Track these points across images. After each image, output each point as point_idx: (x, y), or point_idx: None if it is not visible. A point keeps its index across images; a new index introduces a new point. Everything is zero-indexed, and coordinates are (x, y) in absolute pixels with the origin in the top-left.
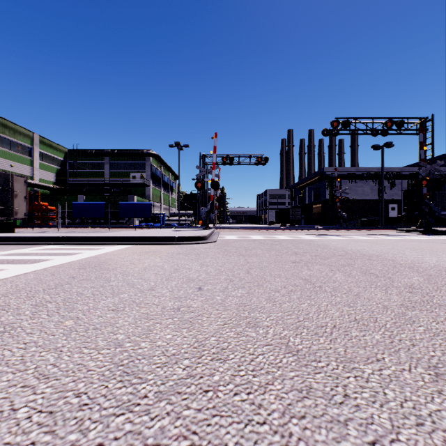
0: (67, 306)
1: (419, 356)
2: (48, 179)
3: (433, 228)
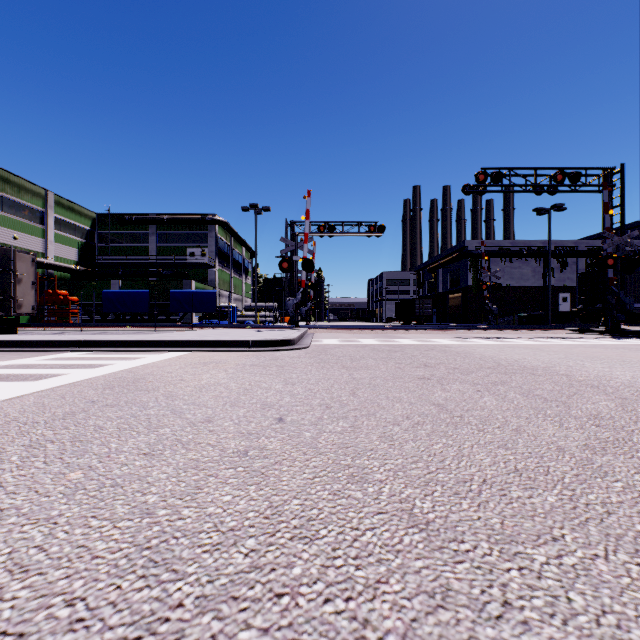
0: (77, 447)
1: (619, 532)
2: (68, 257)
3: (622, 328)
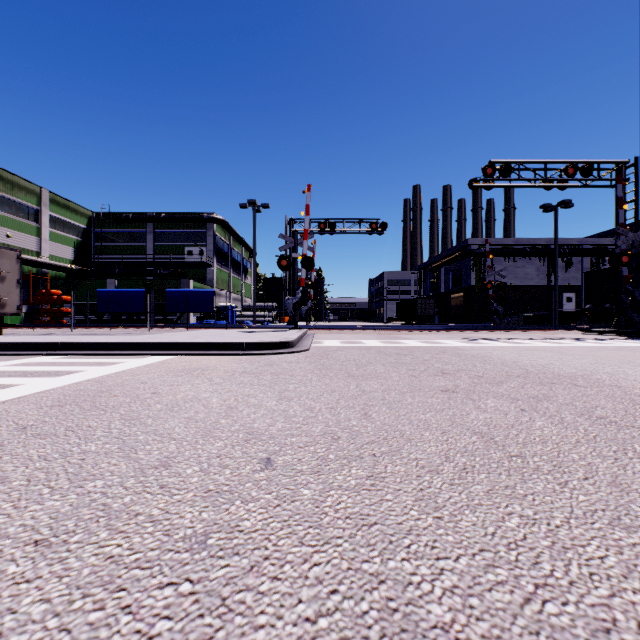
0: None
1: None
2: (63, 256)
3: (637, 329)
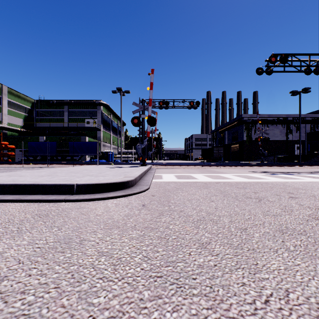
0: None
1: None
2: (16, 123)
3: None
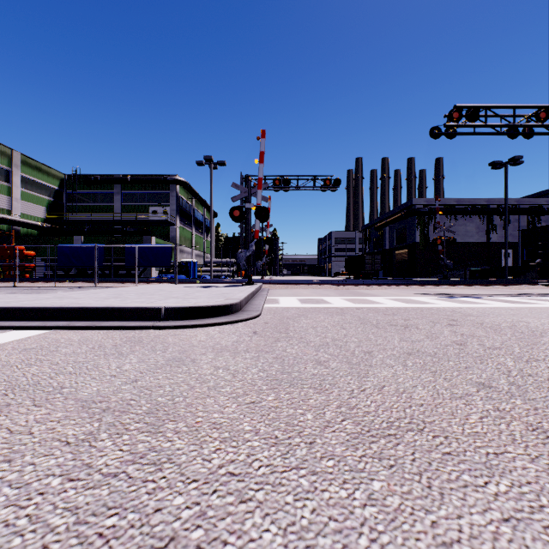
0: None
1: None
2: (35, 214)
3: None
